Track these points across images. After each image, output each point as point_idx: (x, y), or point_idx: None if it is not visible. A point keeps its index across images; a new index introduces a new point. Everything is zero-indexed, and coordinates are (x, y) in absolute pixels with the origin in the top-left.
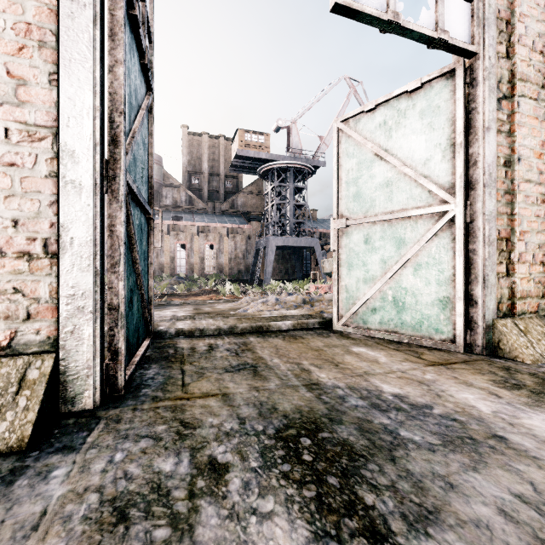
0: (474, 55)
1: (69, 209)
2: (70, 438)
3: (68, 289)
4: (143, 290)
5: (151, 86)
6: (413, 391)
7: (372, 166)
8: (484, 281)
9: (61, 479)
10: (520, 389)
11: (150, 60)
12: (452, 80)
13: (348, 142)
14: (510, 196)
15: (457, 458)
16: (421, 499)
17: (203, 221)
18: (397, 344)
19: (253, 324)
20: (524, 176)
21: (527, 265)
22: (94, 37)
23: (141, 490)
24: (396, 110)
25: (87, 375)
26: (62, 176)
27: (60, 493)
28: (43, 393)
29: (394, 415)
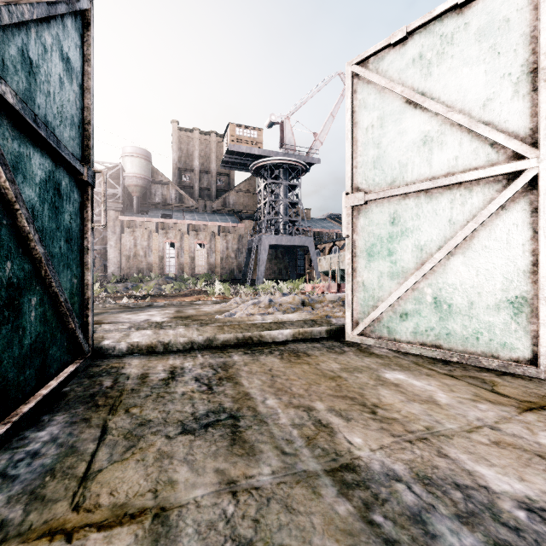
0: None
1: None
2: None
3: None
4: (55, 287)
5: None
6: None
7: (402, 118)
8: None
9: None
10: None
11: None
12: None
13: (367, 90)
14: None
15: None
16: None
17: (193, 220)
18: (444, 365)
19: (239, 334)
20: None
21: None
22: None
23: None
24: (438, 35)
25: None
26: None
27: None
28: None
29: None
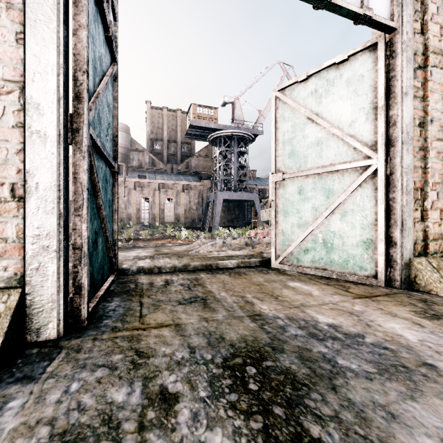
0: (394, 31)
1: (34, 156)
2: (31, 367)
3: (34, 230)
4: (107, 233)
5: (115, 57)
6: (345, 321)
7: (305, 128)
8: (403, 225)
9: (16, 411)
10: (440, 319)
11: (115, 35)
12: (374, 52)
13: (284, 108)
14: (424, 152)
15: (394, 386)
16: (366, 431)
17: (163, 179)
18: (326, 279)
19: (203, 262)
20: (436, 135)
21: (438, 211)
22: (58, 1)
23: (92, 422)
24: (325, 79)
25: (51, 308)
26: (28, 127)
27: (12, 426)
28: (7, 326)
29: (331, 343)
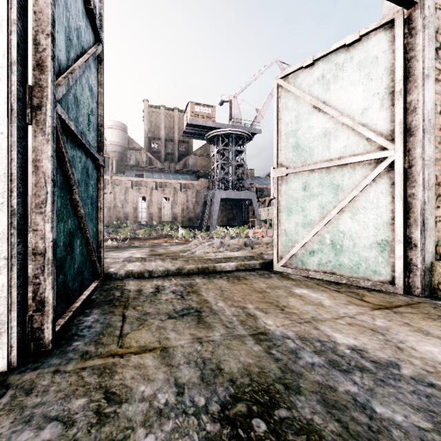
0: (413, 5)
1: None
2: None
3: None
4: (88, 234)
5: (99, 36)
6: (369, 342)
7: (310, 118)
8: (424, 224)
9: None
10: None
11: (100, 12)
12: (391, 31)
13: (287, 97)
14: None
15: None
16: None
17: (160, 178)
18: (336, 285)
19: (199, 265)
20: None
21: None
22: None
23: None
24: (334, 64)
25: None
26: None
27: None
28: None
29: (359, 378)
